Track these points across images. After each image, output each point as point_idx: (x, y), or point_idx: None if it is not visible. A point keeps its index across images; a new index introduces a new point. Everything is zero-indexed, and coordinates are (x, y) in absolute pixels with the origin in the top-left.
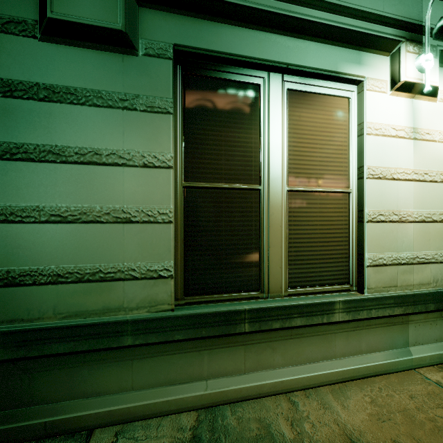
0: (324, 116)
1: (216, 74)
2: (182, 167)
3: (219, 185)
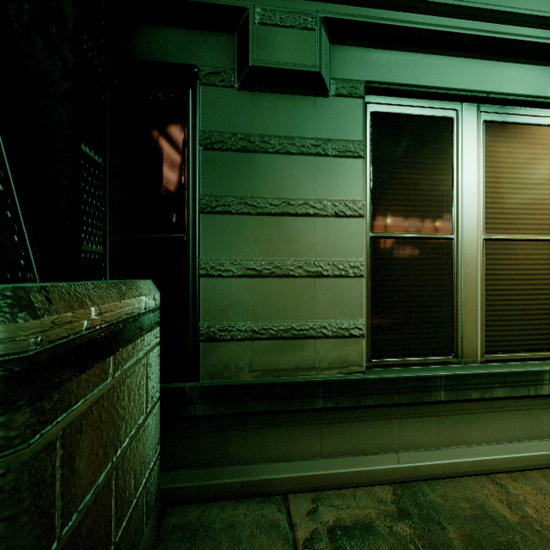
0: (527, 150)
1: (404, 110)
2: (368, 215)
3: (408, 234)
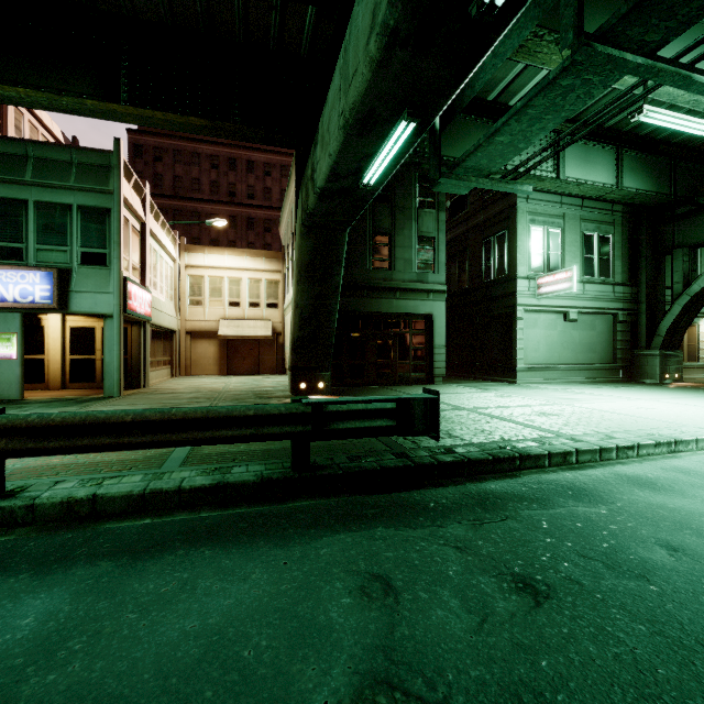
0: (692, 330)
1: None
2: None
3: None
